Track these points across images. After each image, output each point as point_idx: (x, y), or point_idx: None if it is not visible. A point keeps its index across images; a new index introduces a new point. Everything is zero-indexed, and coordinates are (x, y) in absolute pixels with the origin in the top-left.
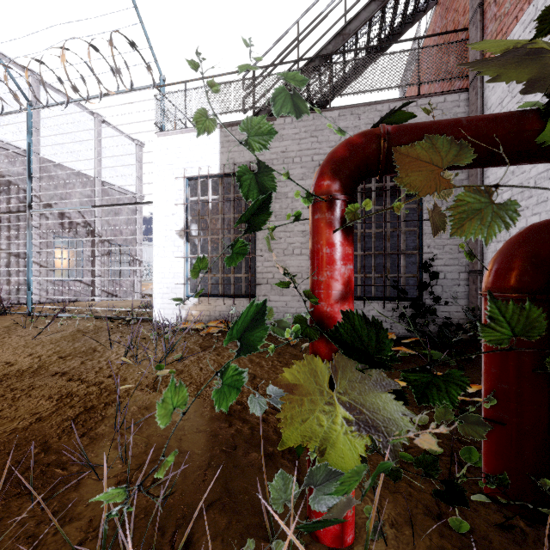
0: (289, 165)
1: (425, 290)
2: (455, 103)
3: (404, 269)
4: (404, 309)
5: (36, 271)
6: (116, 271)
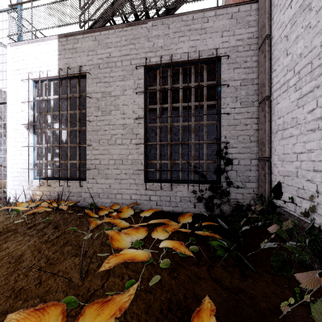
0: (112, 68)
1: (223, 175)
2: (248, 12)
3: (205, 156)
4: (205, 191)
5: None
6: None
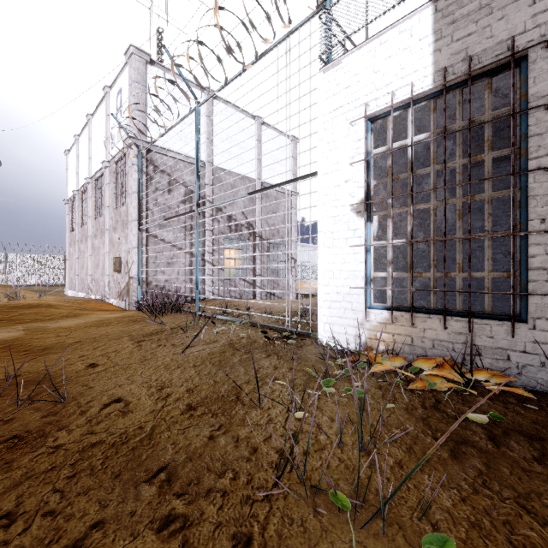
0: None
1: None
2: None
3: None
4: None
5: (210, 271)
6: (274, 270)
